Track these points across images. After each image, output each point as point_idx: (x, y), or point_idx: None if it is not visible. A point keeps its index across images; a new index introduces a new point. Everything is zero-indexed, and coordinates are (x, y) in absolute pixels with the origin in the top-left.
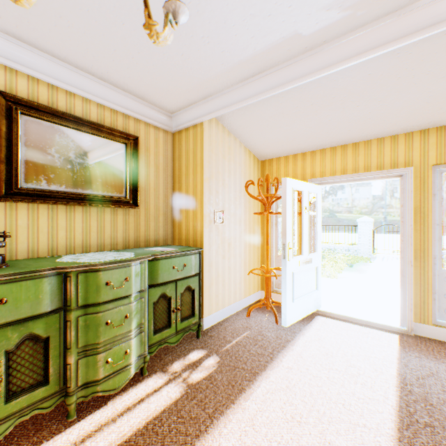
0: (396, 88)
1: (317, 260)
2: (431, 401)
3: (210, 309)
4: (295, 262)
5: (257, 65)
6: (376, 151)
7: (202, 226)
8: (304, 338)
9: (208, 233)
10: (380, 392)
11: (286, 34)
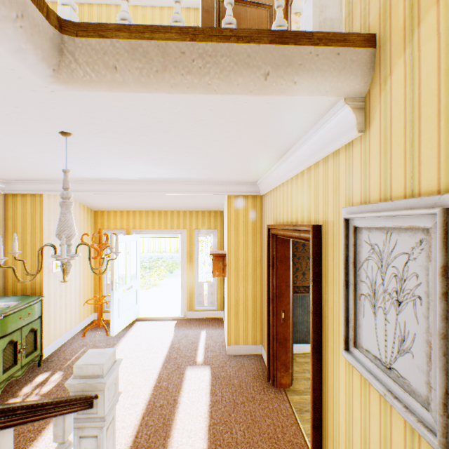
0: (173, 198)
1: (137, 284)
2: (181, 347)
3: (50, 340)
4: (121, 291)
5: (94, 179)
6: (171, 218)
7: (42, 276)
8: (126, 339)
9: (48, 280)
10: (161, 352)
11: (112, 177)
